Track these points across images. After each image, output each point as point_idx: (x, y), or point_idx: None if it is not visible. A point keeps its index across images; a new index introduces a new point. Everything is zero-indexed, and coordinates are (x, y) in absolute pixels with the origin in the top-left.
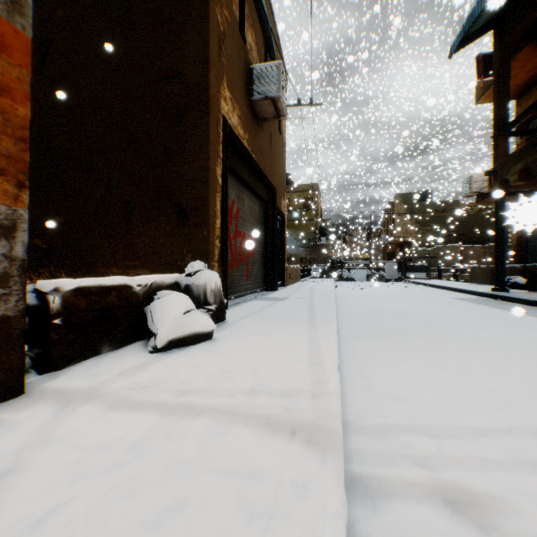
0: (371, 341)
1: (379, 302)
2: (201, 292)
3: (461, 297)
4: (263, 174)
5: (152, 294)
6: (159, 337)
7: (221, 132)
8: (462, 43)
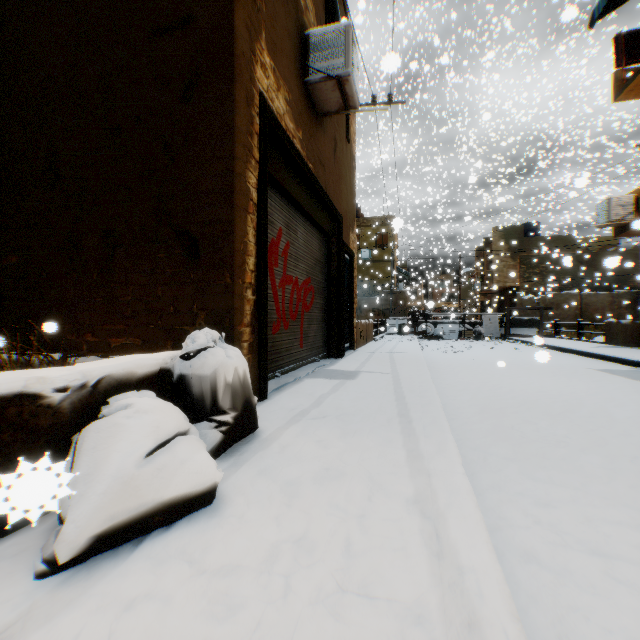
0: (526, 483)
1: (492, 377)
2: (207, 389)
3: (608, 368)
4: (325, 195)
5: (100, 402)
6: (65, 534)
7: (255, 118)
8: (610, 4)
